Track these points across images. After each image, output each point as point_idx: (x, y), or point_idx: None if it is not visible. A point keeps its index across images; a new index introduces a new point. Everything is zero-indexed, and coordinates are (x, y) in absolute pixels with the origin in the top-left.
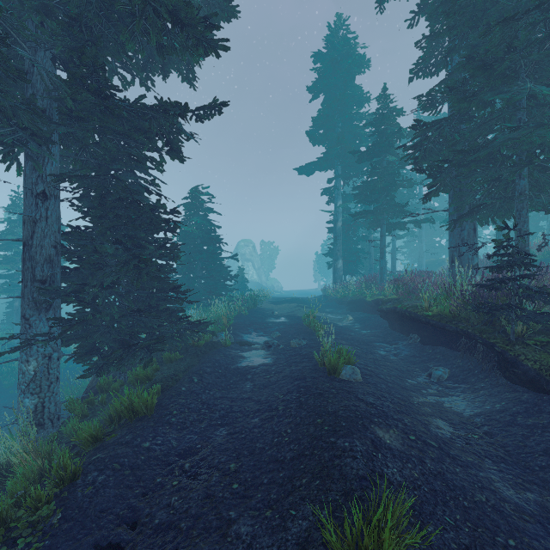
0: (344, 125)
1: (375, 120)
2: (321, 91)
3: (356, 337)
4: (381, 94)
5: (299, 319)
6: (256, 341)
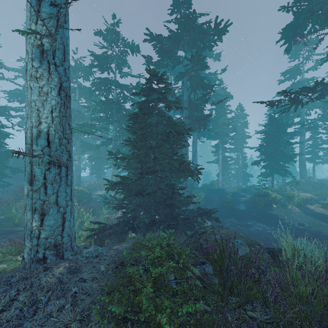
0: None
1: None
2: None
3: None
4: None
5: None
6: None
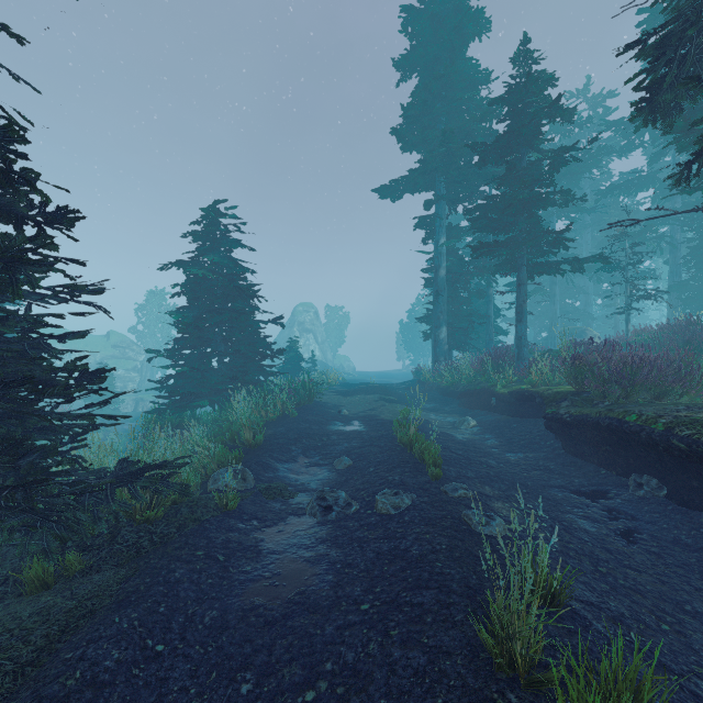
0: (450, 120)
1: (509, 94)
2: (415, 67)
3: (503, 471)
4: (520, 51)
5: (385, 425)
6: (303, 481)
